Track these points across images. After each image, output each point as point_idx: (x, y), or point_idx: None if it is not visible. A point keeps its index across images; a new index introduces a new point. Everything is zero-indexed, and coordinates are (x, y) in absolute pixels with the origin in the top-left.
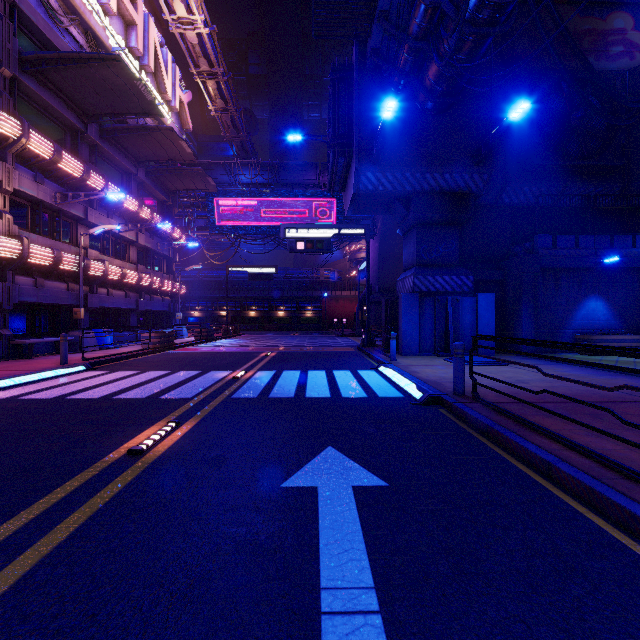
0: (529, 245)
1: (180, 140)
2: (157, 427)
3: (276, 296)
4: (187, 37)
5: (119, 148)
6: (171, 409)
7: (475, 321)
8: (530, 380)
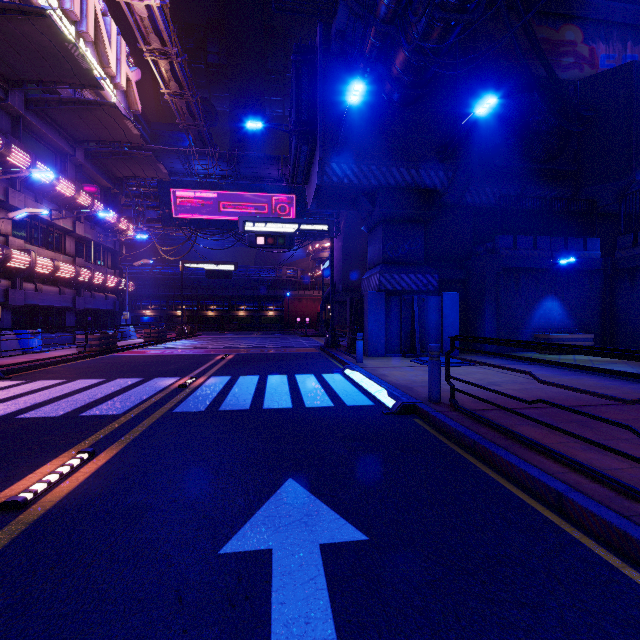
0: (491, 245)
1: (125, 119)
2: (62, 460)
3: (236, 295)
4: (135, 8)
5: (51, 123)
6: (90, 431)
7: (440, 321)
8: (501, 382)
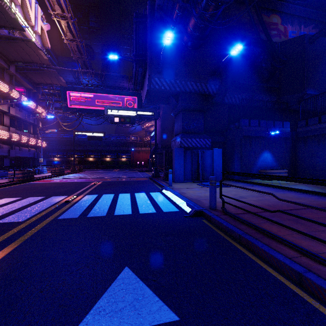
0: (237, 124)
1: (38, 49)
2: None
3: (105, 149)
4: None
5: None
6: None
7: (212, 163)
8: (246, 196)
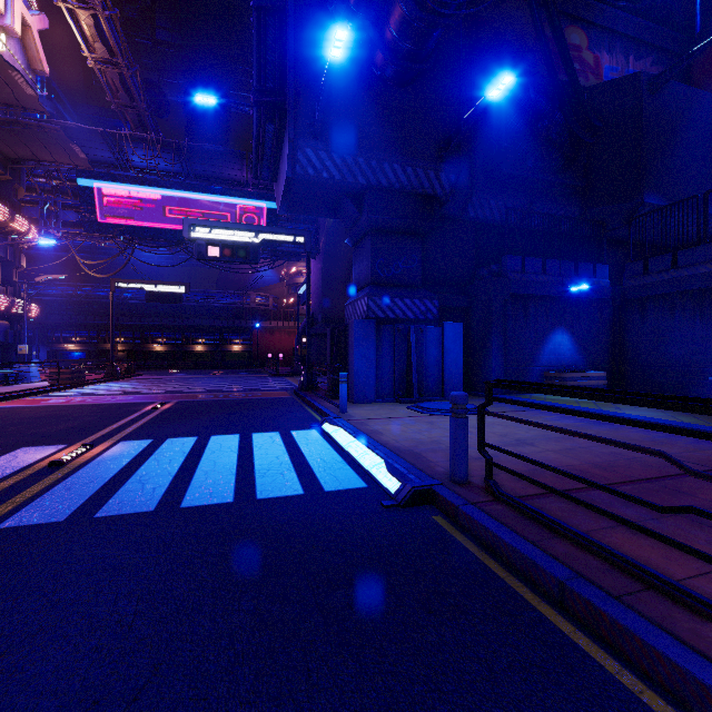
0: (496, 268)
1: (9, 68)
2: None
3: (192, 325)
4: None
5: None
6: None
7: (441, 357)
8: (532, 438)
